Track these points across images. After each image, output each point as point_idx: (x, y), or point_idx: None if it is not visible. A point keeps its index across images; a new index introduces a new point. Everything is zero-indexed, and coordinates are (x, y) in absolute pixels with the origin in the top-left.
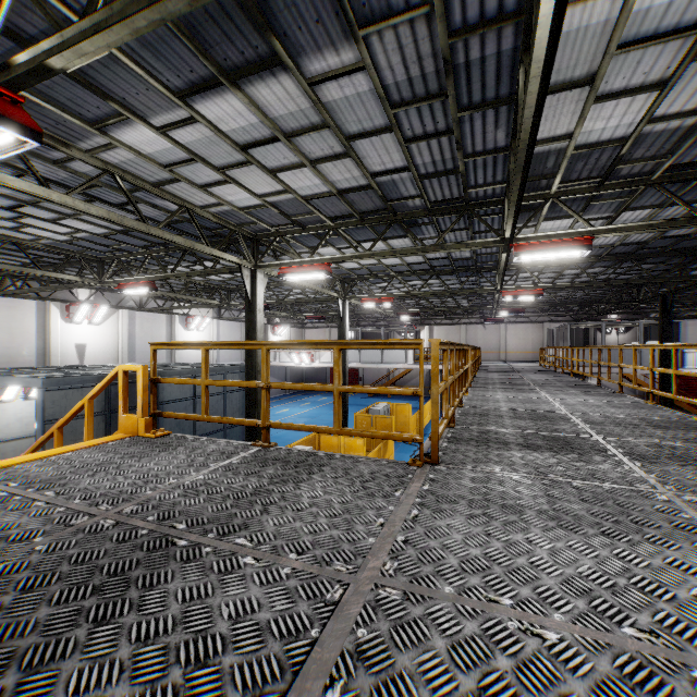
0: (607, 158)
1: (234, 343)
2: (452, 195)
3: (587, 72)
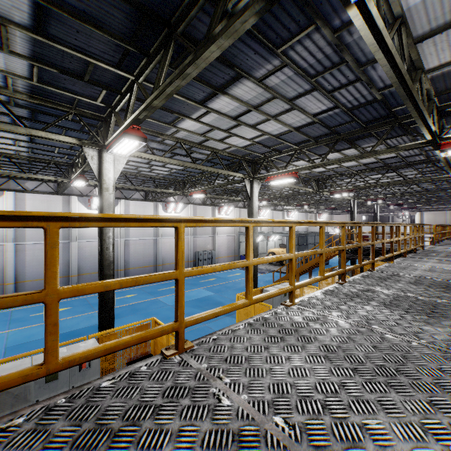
0: None
1: None
2: None
3: None
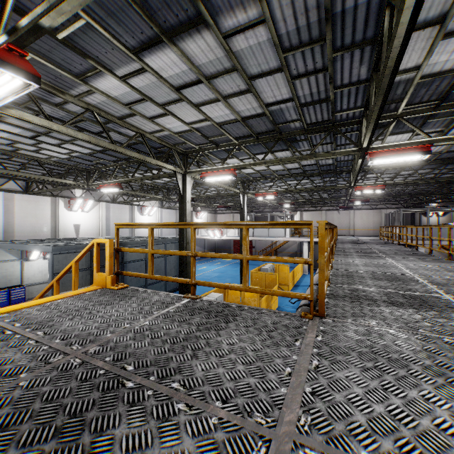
0: (444, 84)
1: (171, 224)
2: (323, 118)
3: (438, 13)
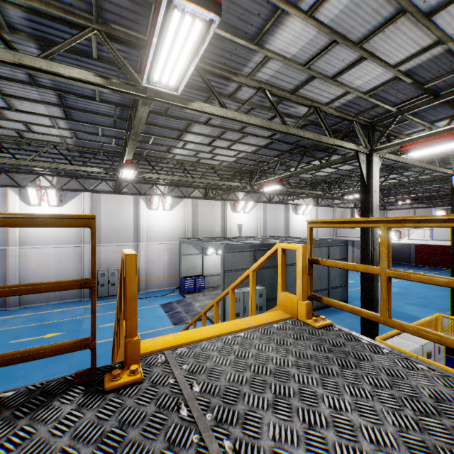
0: None
1: (453, 218)
2: None
3: None
